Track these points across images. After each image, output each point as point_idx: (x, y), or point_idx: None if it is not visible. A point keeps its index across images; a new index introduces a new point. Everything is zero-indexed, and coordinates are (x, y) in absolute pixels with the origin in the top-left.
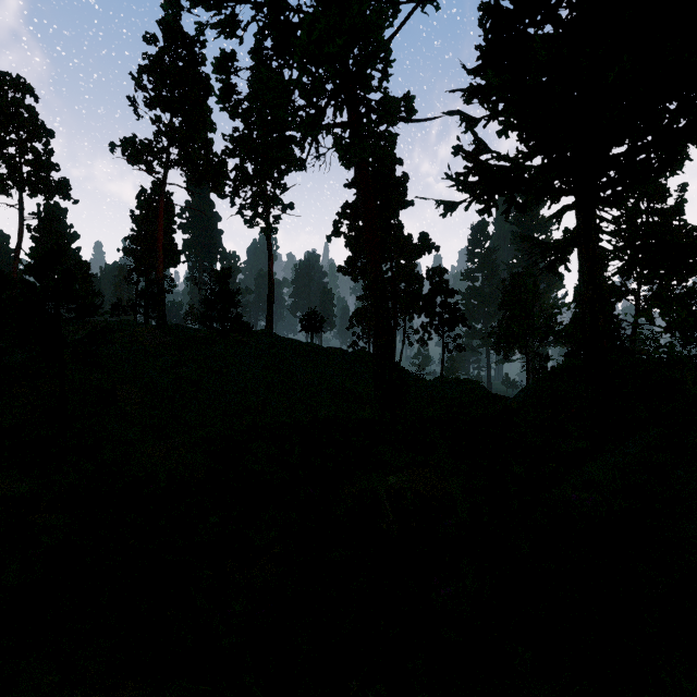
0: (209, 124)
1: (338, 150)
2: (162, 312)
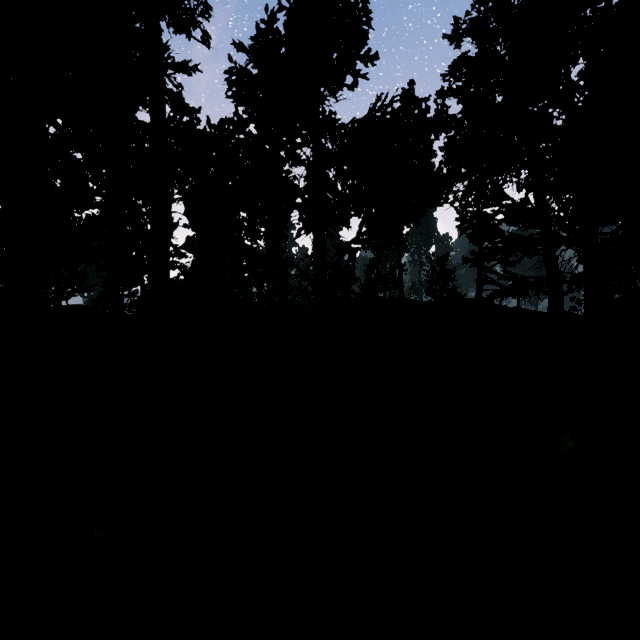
0: (432, 155)
1: (517, 190)
2: (401, 288)
